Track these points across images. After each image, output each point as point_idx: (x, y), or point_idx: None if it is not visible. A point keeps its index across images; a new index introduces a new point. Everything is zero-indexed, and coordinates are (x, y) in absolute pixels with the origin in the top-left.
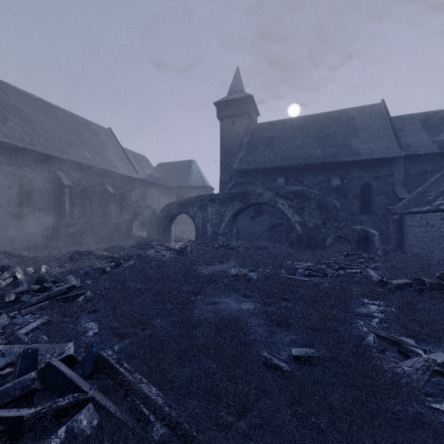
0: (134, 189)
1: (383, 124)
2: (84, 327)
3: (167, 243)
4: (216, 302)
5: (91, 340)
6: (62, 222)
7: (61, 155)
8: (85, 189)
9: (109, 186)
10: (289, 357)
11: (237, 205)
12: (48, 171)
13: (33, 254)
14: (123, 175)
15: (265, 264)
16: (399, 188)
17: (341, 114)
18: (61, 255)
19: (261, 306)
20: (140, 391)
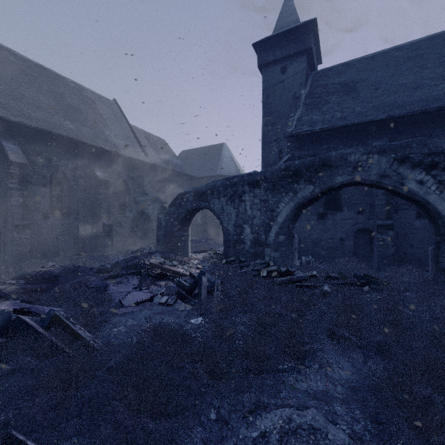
0: (141, 176)
1: None
2: None
3: (179, 256)
4: None
5: None
6: (7, 222)
7: (11, 116)
8: (62, 173)
9: (99, 171)
10: None
11: (304, 188)
12: None
13: None
14: (124, 157)
15: None
16: None
17: None
18: None
19: None
20: None
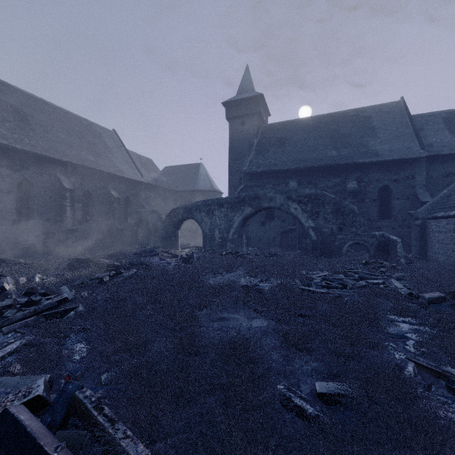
0: (139, 193)
1: (403, 123)
2: (70, 349)
3: (173, 249)
4: (223, 319)
5: (76, 368)
6: (63, 227)
7: (62, 158)
8: (88, 193)
9: (113, 190)
10: (312, 392)
11: (247, 209)
12: (48, 174)
13: (30, 262)
14: (127, 179)
15: (277, 274)
16: (421, 191)
17: (357, 113)
18: (59, 263)
19: (274, 323)
20: (122, 450)
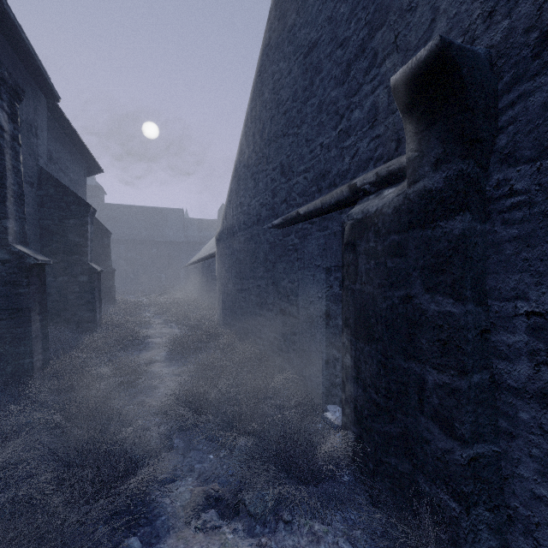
0: None
1: (180, 222)
2: None
3: None
4: None
5: None
6: None
7: None
8: None
9: None
10: None
11: None
12: None
13: None
14: None
15: None
16: (183, 256)
17: (161, 211)
18: None
19: None
20: None
